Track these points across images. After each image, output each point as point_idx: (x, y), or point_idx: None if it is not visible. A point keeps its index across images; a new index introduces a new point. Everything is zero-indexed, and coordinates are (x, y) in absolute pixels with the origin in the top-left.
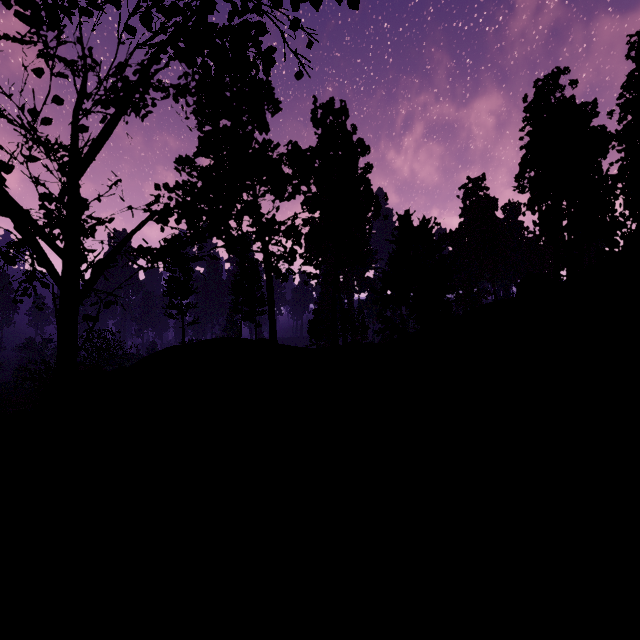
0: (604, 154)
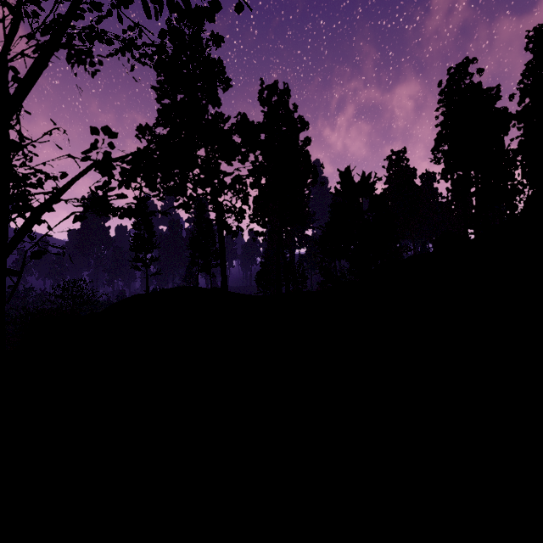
0: (506, 131)
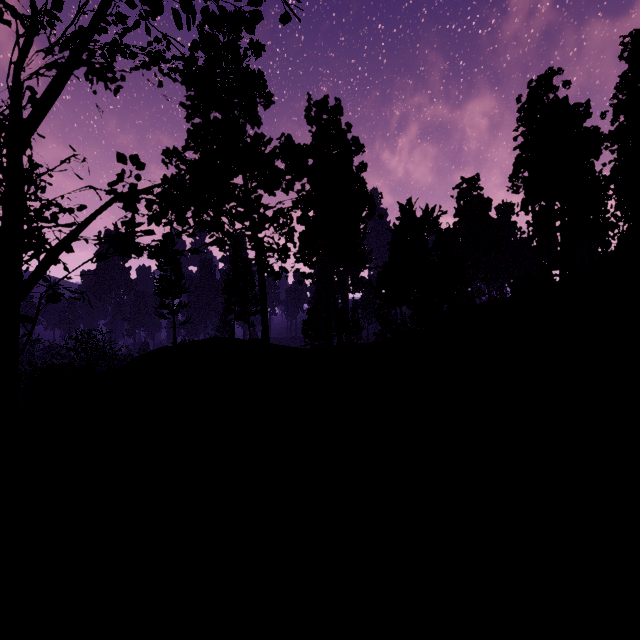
0: (597, 155)
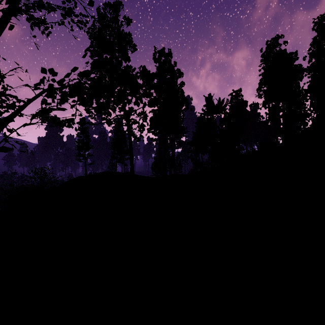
0: (301, 78)
